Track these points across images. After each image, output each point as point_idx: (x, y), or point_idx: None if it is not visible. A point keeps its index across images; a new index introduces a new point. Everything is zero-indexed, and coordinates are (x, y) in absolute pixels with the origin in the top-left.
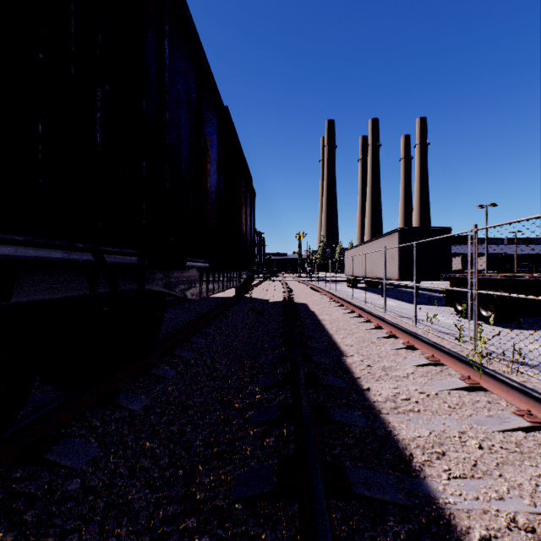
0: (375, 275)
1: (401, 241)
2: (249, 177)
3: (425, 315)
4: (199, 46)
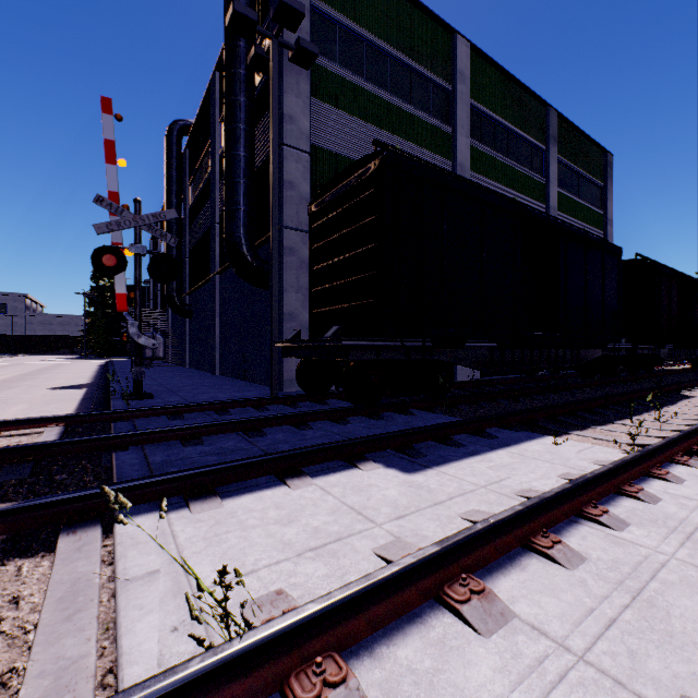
0: None
1: None
2: None
3: None
4: (669, 271)
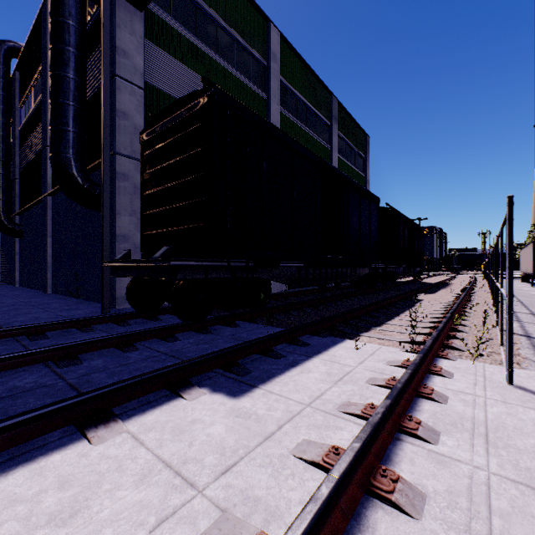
0: (527, 271)
1: (533, 248)
2: (419, 228)
3: (529, 292)
4: (404, 217)
